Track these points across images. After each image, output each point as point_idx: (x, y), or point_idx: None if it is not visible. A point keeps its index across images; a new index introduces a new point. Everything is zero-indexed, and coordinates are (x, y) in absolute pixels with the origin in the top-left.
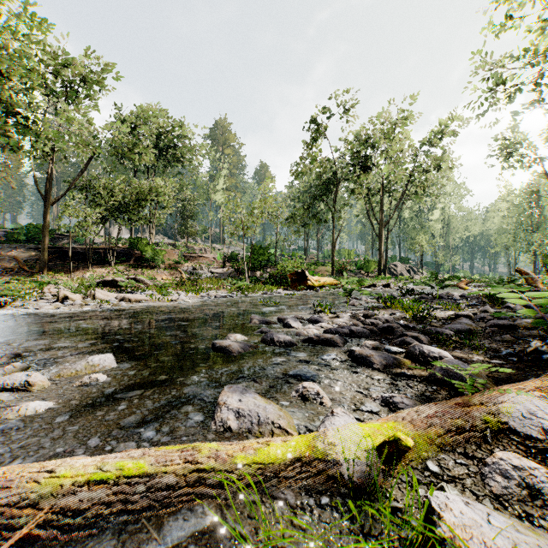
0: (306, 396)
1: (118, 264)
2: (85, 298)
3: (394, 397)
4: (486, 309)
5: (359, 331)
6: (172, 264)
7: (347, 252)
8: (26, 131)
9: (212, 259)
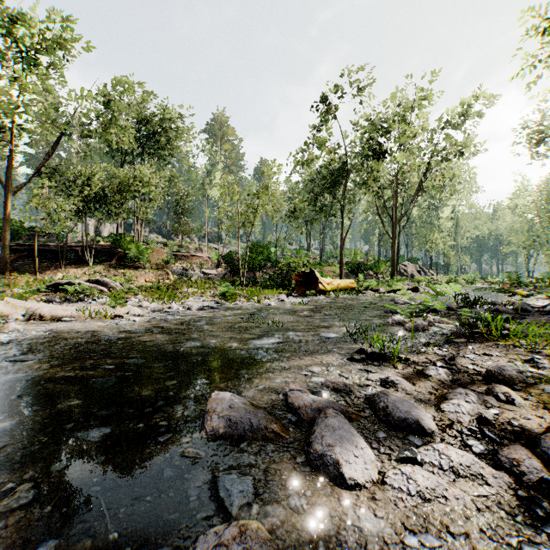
0: None
1: (98, 263)
2: None
3: None
4: None
5: None
6: (160, 263)
7: (353, 251)
8: None
9: (207, 258)
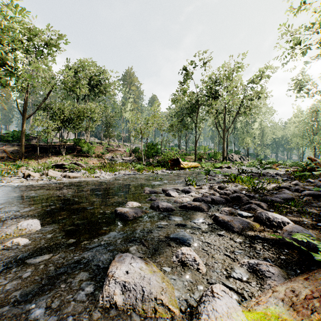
0: (185, 261)
1: (67, 154)
2: (41, 175)
3: (260, 265)
4: (296, 183)
5: (218, 200)
6: (99, 154)
7: (203, 147)
8: (11, 74)
9: (123, 151)
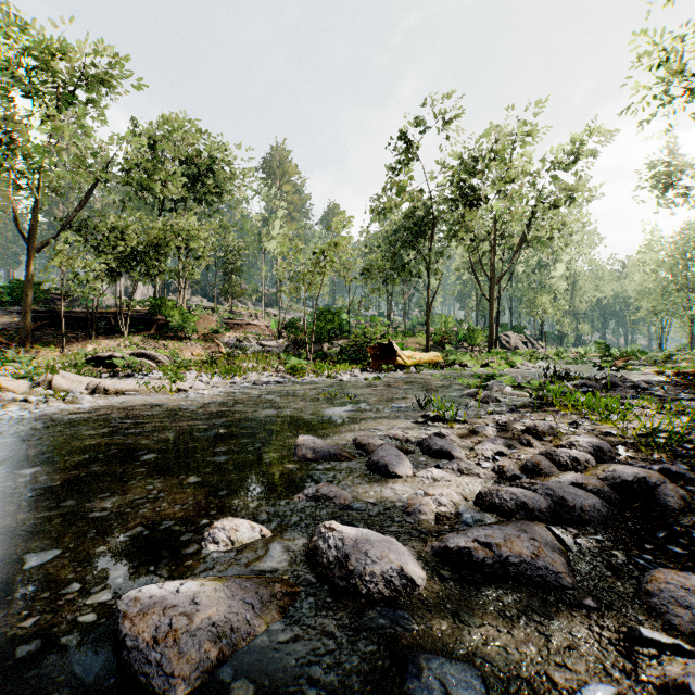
0: None
1: (134, 333)
2: (36, 387)
3: None
4: None
5: (583, 505)
6: (208, 333)
7: (444, 318)
8: None
9: (264, 327)
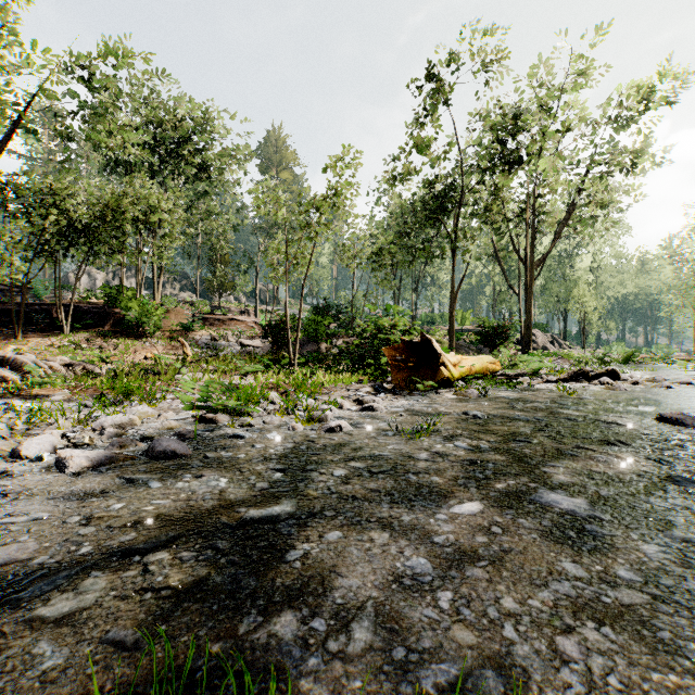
0: None
1: (81, 330)
2: None
3: None
4: None
5: None
6: (176, 330)
7: (459, 314)
8: None
9: (252, 323)
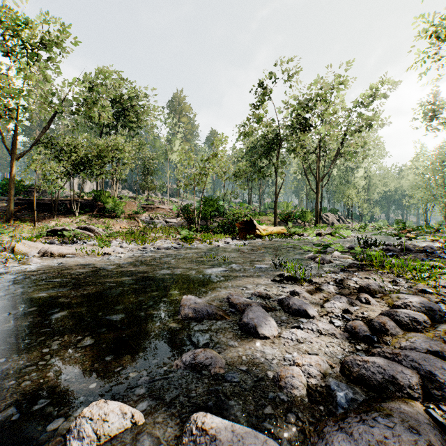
0: None
1: (82, 214)
2: (4, 251)
3: None
4: None
5: None
6: (131, 214)
7: (285, 204)
8: None
9: (169, 209)
